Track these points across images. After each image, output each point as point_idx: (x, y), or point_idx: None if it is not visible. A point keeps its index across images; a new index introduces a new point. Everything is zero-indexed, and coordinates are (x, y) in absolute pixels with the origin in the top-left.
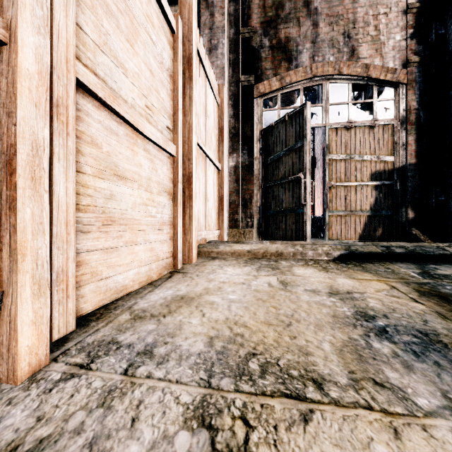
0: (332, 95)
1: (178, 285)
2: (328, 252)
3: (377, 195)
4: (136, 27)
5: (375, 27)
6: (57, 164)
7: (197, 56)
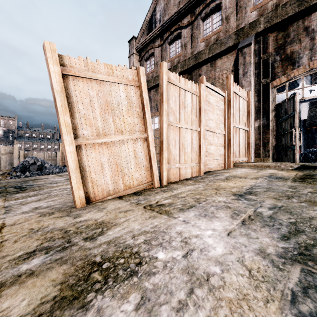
0: None
1: (225, 171)
2: (291, 166)
3: None
4: (214, 107)
5: None
6: (203, 145)
7: (234, 93)
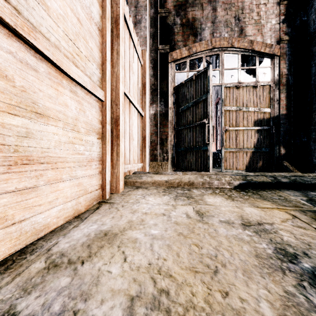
0: (226, 62)
1: (103, 218)
2: (229, 182)
3: (258, 137)
4: None
5: (257, 14)
6: None
7: (124, 21)
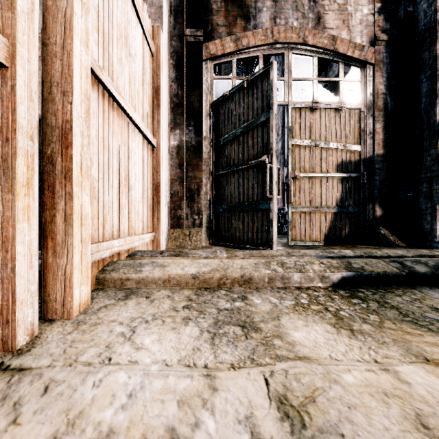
0: (295, 69)
1: None
2: (323, 274)
3: (343, 190)
4: None
5: None
6: None
7: None
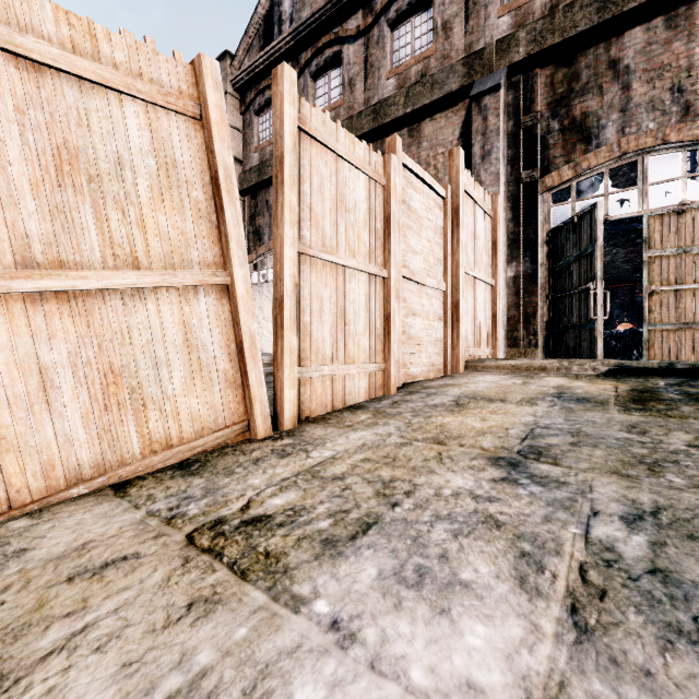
0: (654, 172)
1: (447, 381)
2: (594, 367)
3: None
4: (422, 222)
5: None
6: (397, 315)
7: (465, 194)
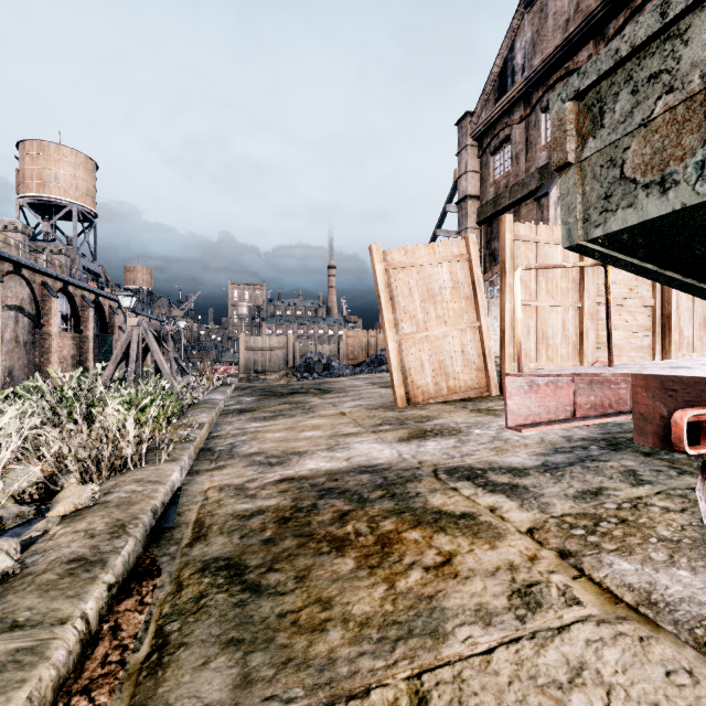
0: None
1: None
2: None
3: None
4: None
5: None
6: (591, 331)
7: None
